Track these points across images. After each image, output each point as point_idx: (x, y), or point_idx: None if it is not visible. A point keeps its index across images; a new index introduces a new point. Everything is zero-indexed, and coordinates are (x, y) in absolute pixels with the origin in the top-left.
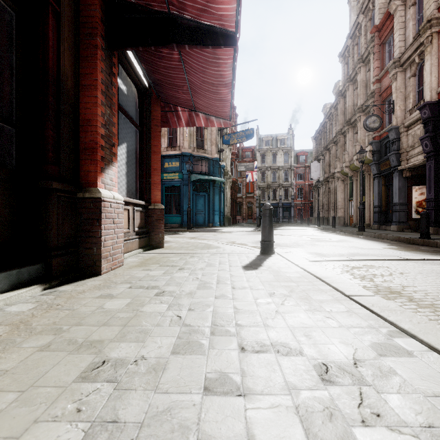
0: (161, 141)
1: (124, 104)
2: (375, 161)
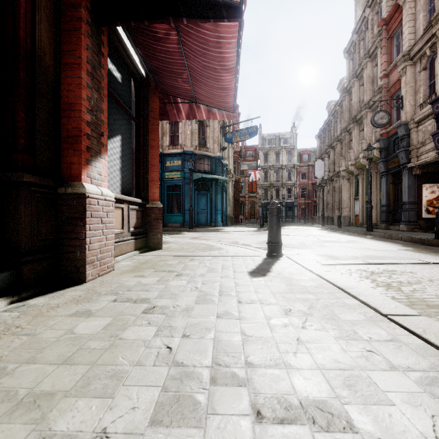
0: (163, 139)
1: (118, 92)
2: (383, 159)
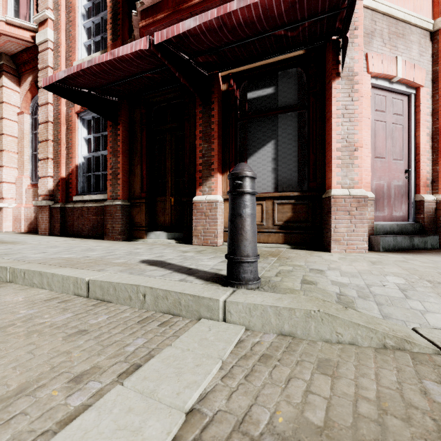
0: None
1: (271, 104)
2: None
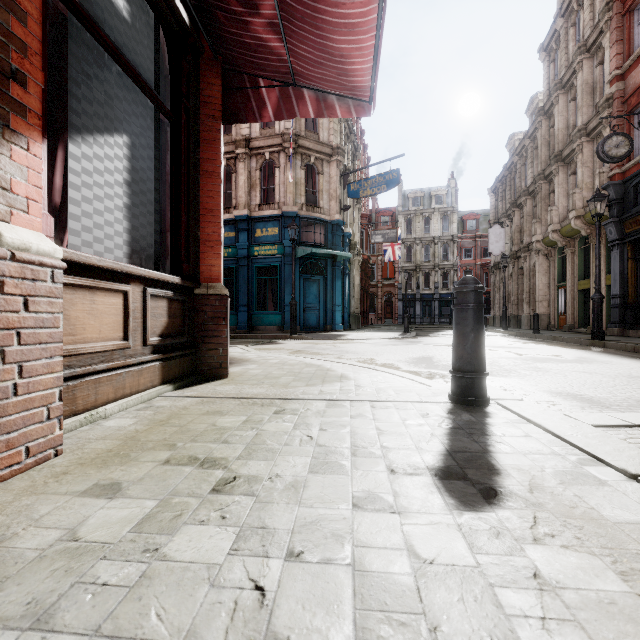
0: (251, 195)
1: (121, 40)
2: (615, 218)
